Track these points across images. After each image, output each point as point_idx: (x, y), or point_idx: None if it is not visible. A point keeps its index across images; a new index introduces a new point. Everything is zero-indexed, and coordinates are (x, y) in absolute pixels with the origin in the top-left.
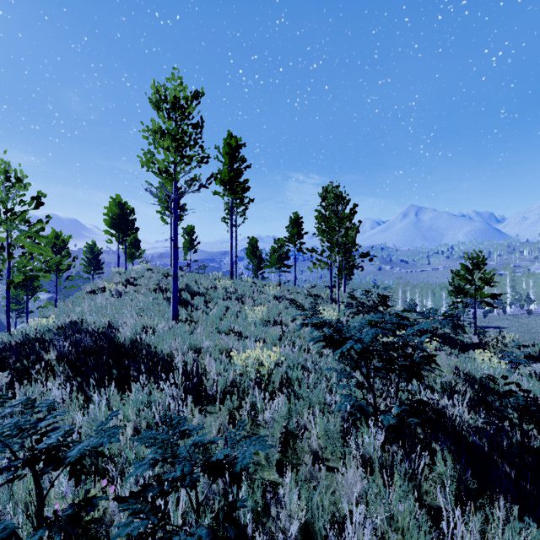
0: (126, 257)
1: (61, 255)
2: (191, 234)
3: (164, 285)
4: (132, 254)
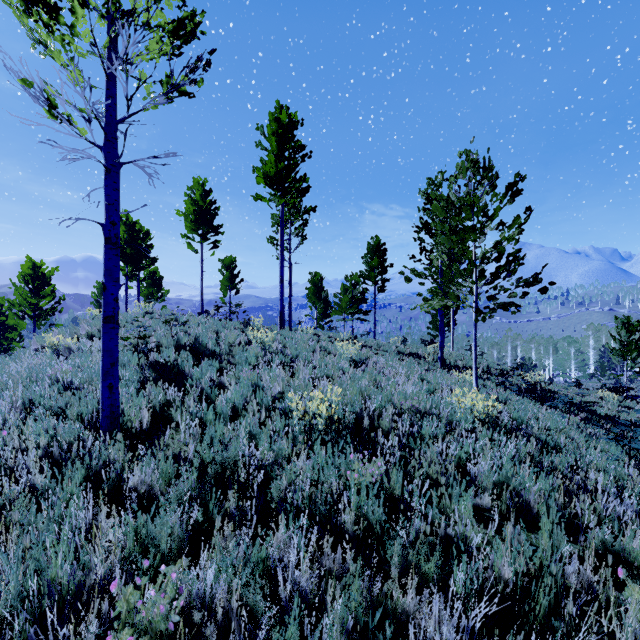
0: (138, 299)
1: (39, 294)
2: (232, 269)
3: (154, 339)
4: (150, 295)
